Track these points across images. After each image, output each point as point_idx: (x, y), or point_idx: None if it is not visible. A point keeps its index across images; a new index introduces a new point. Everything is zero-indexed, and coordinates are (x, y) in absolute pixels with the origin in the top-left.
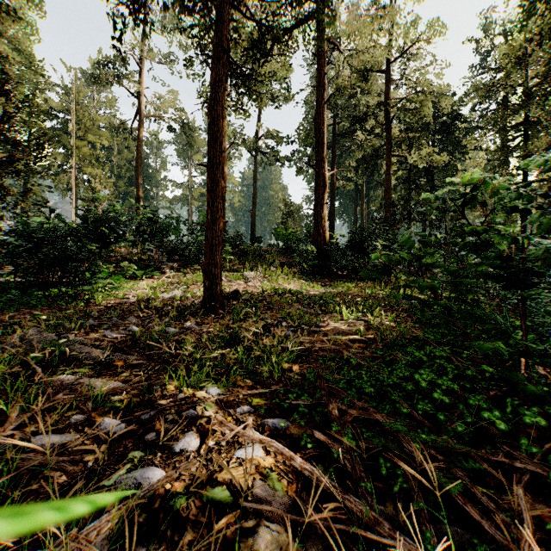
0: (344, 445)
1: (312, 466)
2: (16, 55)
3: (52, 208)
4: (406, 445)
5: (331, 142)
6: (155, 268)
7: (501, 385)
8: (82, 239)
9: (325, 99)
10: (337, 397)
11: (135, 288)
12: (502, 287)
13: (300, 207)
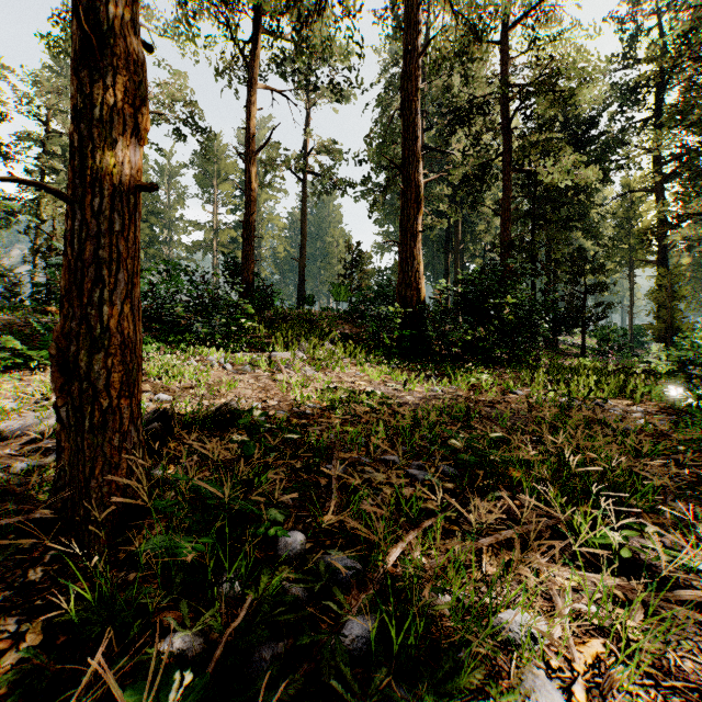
0: None
1: None
2: None
3: None
4: None
5: None
6: None
7: None
8: None
9: (418, 50)
10: None
11: None
12: None
13: (368, 257)
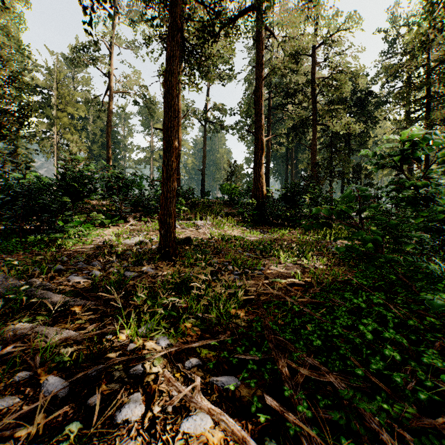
0: (299, 415)
1: (266, 442)
2: (6, 40)
3: (27, 166)
4: (370, 421)
5: (267, 113)
6: (120, 217)
7: (438, 332)
8: (54, 193)
9: (262, 77)
10: (285, 350)
11: (102, 235)
12: (444, 240)
13: (241, 167)
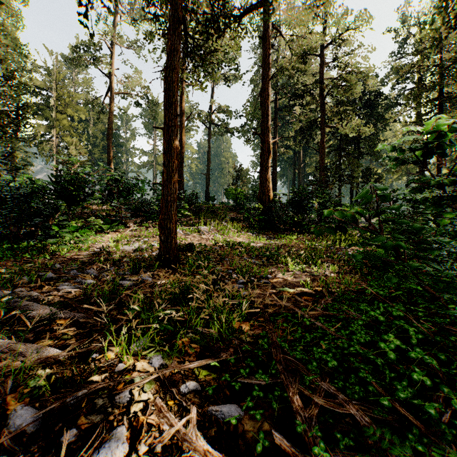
0: None
1: None
2: (1, 38)
3: (18, 167)
4: None
5: (274, 115)
6: (120, 222)
7: None
8: (48, 196)
9: (269, 76)
10: (295, 373)
11: (100, 241)
12: None
13: (247, 171)
